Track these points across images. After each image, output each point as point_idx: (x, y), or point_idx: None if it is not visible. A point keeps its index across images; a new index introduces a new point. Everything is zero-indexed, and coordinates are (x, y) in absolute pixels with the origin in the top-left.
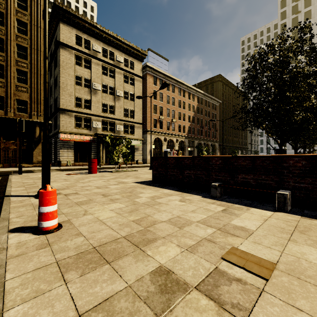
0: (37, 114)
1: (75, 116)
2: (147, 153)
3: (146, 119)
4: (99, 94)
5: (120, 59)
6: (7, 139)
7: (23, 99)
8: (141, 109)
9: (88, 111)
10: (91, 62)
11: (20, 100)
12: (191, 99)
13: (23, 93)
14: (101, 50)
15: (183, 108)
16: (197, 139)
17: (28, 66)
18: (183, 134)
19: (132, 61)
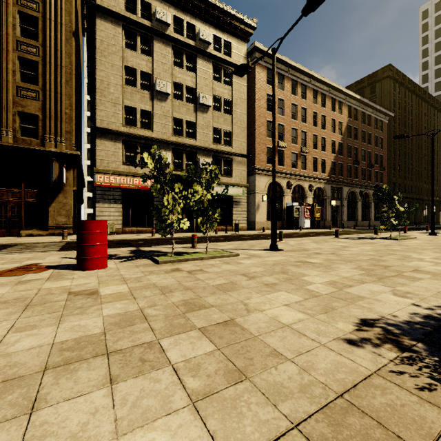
0: (56, 139)
1: (124, 142)
2: (255, 211)
3: (254, 148)
4: (167, 101)
5: (205, 37)
6: (5, 186)
7: (30, 111)
8: (245, 130)
9: (148, 132)
10: (153, 43)
11: (25, 114)
12: (336, 111)
13: (30, 102)
14: (172, 20)
15: (321, 128)
16: (347, 184)
17: (40, 52)
18: (322, 175)
19: (227, 41)
